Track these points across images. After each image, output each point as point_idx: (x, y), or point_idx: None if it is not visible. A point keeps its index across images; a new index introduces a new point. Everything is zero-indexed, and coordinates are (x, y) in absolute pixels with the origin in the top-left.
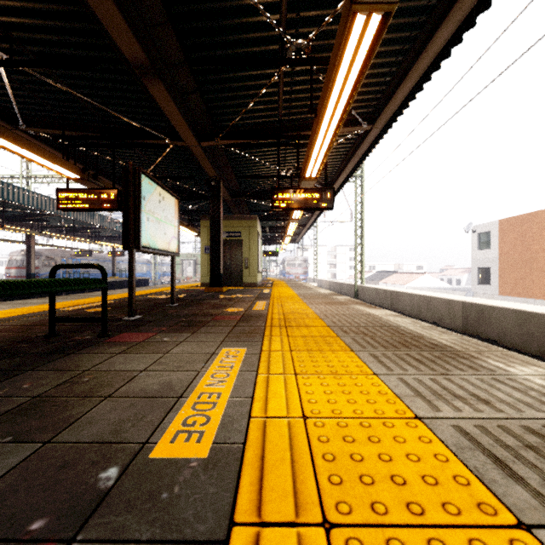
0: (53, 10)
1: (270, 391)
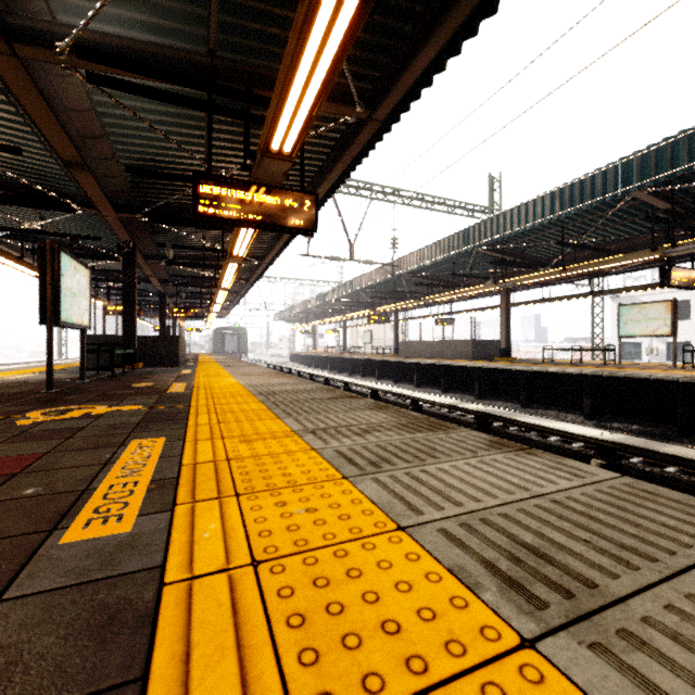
0: (152, 160)
1: (7, 376)
